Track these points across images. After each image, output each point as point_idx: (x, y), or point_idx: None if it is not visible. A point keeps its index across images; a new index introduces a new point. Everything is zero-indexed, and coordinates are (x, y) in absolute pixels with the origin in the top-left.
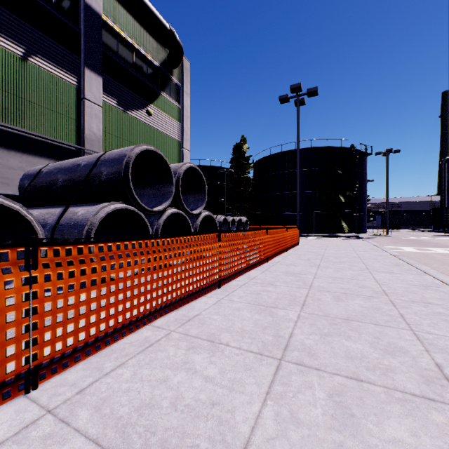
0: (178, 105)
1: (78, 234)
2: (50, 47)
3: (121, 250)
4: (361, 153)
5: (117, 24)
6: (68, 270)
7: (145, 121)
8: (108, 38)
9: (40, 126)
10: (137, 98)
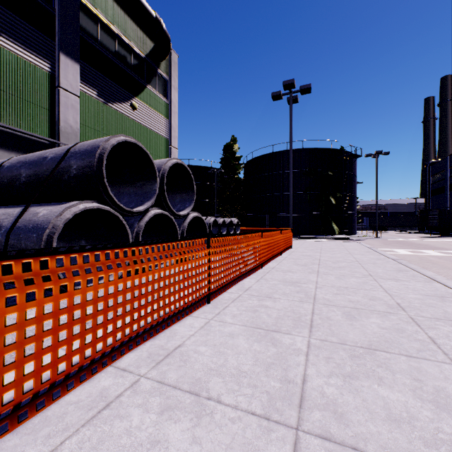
0: (165, 100)
1: (37, 239)
2: (18, 26)
3: (64, 267)
4: (351, 155)
5: (97, 7)
6: None
7: (129, 115)
8: (87, 23)
9: (5, 115)
10: (120, 90)
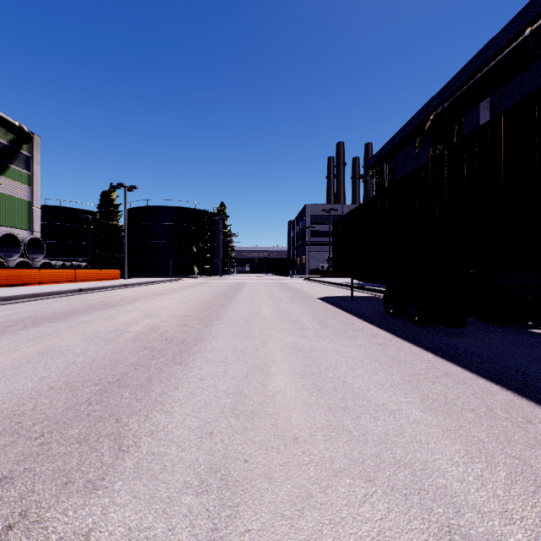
0: (28, 172)
1: None
2: None
3: (7, 270)
4: (210, 215)
5: None
6: None
7: None
8: None
9: None
10: None
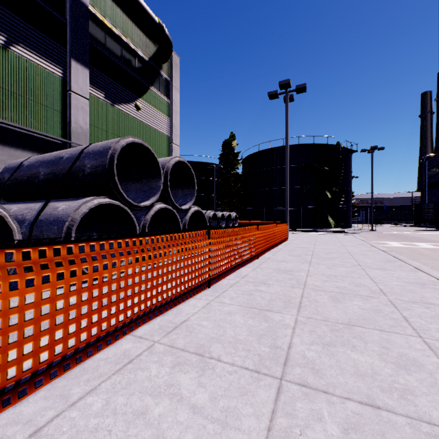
0: (167, 100)
1: (58, 231)
2: (34, 36)
3: (95, 251)
4: (347, 151)
5: (105, 15)
6: (25, 278)
7: (134, 115)
8: (95, 30)
9: (22, 118)
10: (125, 92)
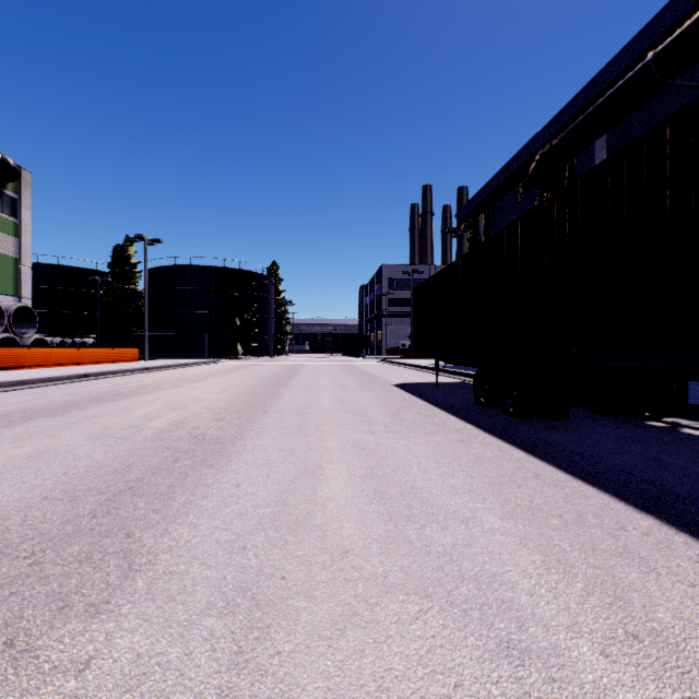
0: (15, 220)
1: None
2: None
3: None
4: (258, 278)
5: None
6: None
7: None
8: None
9: None
10: None
